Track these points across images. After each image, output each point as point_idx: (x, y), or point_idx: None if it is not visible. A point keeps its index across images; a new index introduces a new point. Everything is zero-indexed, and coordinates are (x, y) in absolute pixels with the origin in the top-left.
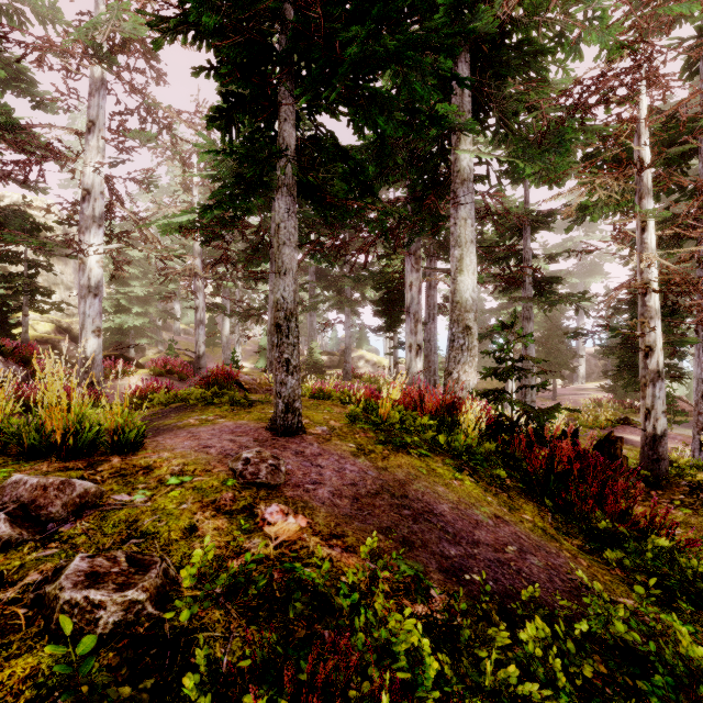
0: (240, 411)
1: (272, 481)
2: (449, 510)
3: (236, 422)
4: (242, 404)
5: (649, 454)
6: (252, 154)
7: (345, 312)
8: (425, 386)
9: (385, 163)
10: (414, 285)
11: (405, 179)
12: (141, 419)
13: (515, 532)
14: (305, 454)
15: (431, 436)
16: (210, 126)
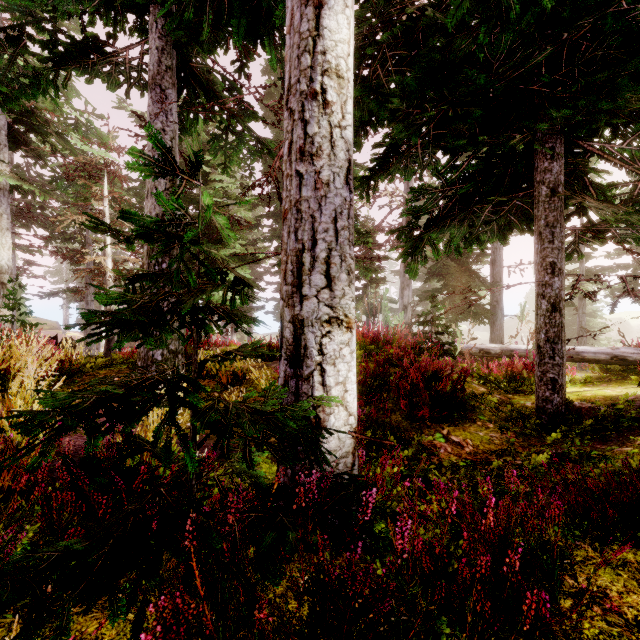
0: None
1: None
2: None
3: None
4: None
5: (107, 347)
6: None
7: None
8: None
9: None
10: None
11: None
12: None
13: None
14: None
15: None
16: None
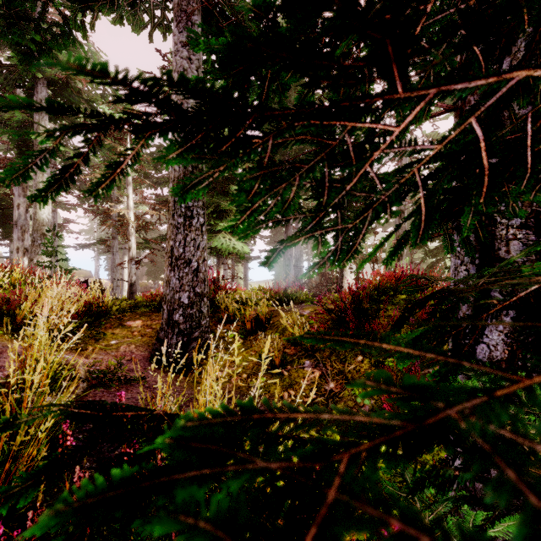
0: None
1: None
2: None
3: None
4: None
5: (129, 291)
6: None
7: None
8: None
9: None
10: (22, 206)
11: None
12: None
13: None
14: None
15: None
16: None
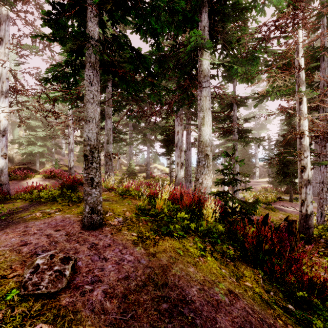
0: (73, 205)
1: (53, 289)
2: (197, 293)
3: (64, 216)
4: (75, 201)
5: (304, 224)
6: (56, 32)
7: (147, 145)
8: (185, 182)
9: (163, 66)
10: (179, 132)
11: (174, 76)
12: (12, 210)
13: (244, 307)
14: (98, 246)
15: (186, 223)
16: (43, 24)
